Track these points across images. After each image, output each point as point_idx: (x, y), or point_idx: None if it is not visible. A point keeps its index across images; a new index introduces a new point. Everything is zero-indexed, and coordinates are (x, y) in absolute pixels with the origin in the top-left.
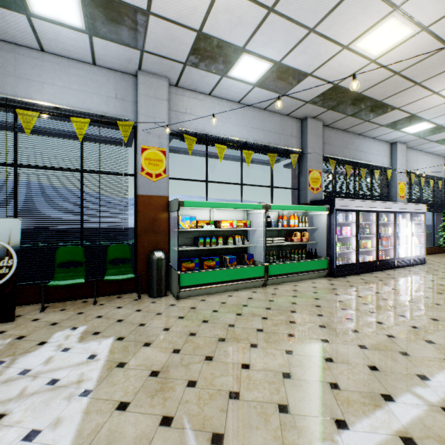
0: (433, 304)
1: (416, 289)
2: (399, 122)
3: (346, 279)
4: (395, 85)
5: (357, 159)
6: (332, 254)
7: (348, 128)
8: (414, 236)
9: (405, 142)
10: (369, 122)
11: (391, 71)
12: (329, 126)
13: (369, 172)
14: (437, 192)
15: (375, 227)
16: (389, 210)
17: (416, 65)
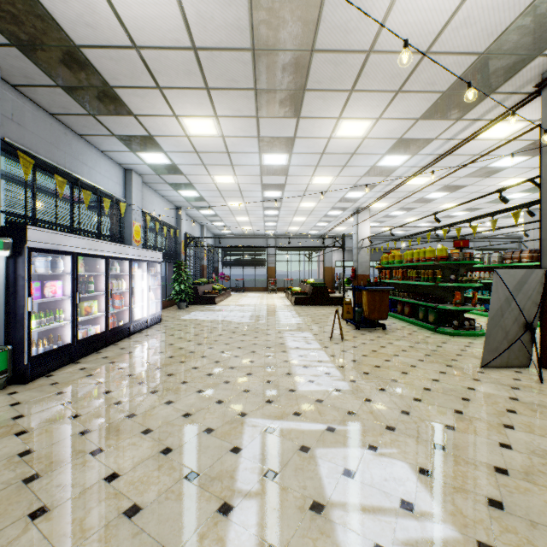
0: (180, 384)
1: (158, 365)
2: (136, 139)
3: (53, 380)
4: (134, 70)
5: (78, 173)
6: (22, 336)
7: (61, 115)
8: (151, 290)
9: (141, 174)
10: (96, 120)
11: (128, 37)
12: (19, 89)
13: (97, 198)
14: (170, 241)
15: (105, 281)
16: (123, 256)
17: (160, 51)
